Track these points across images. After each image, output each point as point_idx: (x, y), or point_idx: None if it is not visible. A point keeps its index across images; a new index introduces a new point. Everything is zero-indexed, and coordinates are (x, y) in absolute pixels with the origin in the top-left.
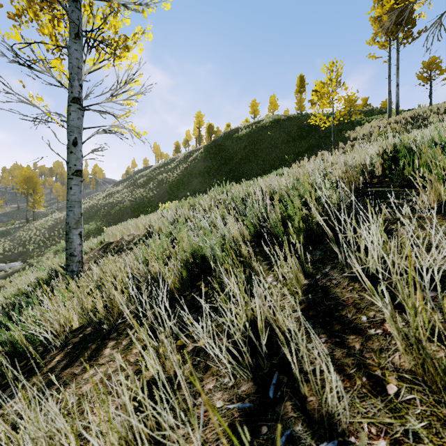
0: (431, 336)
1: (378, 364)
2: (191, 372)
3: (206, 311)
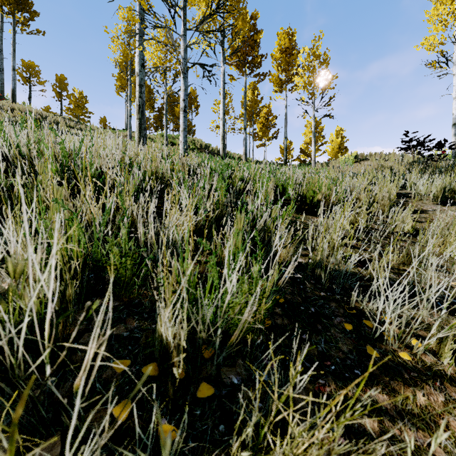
0: (380, 254)
1: (396, 266)
2: (425, 330)
3: (353, 300)
